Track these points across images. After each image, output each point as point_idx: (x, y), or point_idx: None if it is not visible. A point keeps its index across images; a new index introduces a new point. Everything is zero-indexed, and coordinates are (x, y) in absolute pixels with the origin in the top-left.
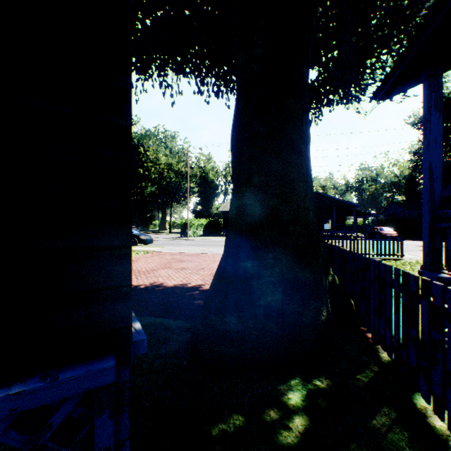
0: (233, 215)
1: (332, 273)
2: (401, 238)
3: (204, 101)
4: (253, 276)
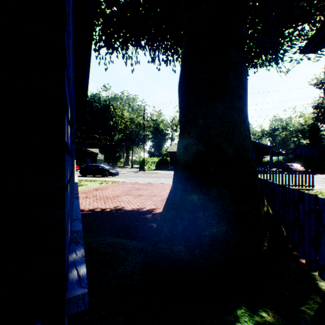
0: (180, 153)
1: (266, 204)
2: (312, 172)
3: (156, 67)
4: (199, 208)
